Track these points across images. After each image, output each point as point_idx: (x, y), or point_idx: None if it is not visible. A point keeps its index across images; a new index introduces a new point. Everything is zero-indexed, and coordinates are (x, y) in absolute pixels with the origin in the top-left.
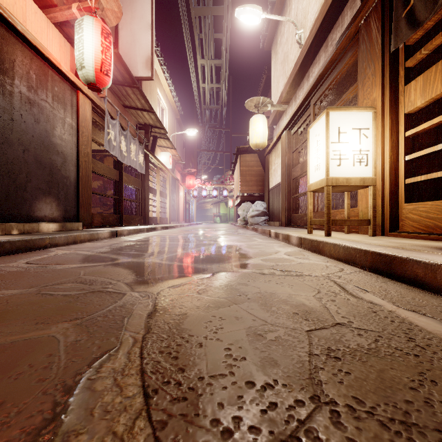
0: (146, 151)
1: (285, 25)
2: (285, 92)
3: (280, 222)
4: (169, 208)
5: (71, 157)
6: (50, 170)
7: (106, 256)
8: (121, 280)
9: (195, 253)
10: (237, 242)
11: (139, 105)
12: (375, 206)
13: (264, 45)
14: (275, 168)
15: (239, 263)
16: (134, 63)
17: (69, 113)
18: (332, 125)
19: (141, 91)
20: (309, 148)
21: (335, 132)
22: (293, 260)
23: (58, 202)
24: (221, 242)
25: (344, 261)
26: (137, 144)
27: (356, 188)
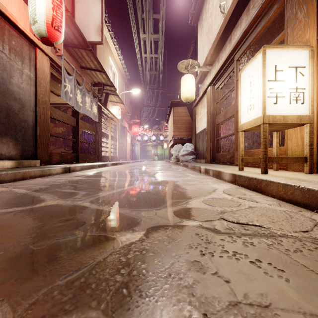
0: (99, 104)
1: (209, 3)
2: (210, 55)
3: (206, 160)
4: (119, 149)
5: (29, 103)
6: (7, 114)
7: (36, 196)
8: (0, 252)
9: (132, 192)
10: (173, 177)
11: (92, 66)
12: (312, 143)
13: (192, 21)
14: (201, 117)
15: (180, 208)
16: (87, 30)
17: (27, 65)
18: (269, 63)
19: (94, 53)
20: (240, 91)
21: (271, 70)
22: (240, 203)
23: (15, 142)
24: (158, 178)
25: (304, 205)
26: (91, 97)
27: (289, 126)
